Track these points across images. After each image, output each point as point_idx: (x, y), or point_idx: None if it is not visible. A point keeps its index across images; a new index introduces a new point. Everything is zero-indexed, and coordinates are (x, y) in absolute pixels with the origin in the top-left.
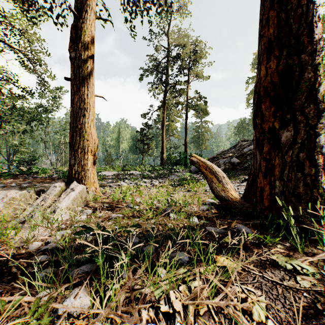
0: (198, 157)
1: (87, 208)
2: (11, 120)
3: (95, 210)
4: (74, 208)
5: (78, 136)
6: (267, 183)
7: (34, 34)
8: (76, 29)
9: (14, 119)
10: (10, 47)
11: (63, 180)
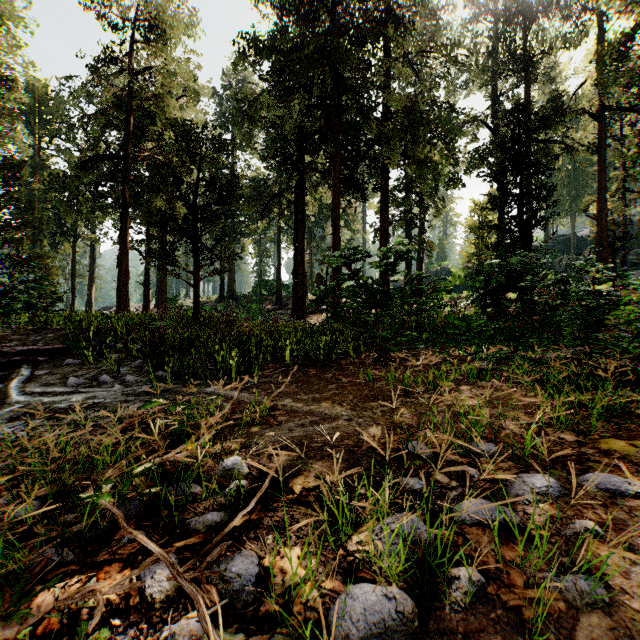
0: None
1: None
2: None
3: None
4: None
5: None
6: None
7: None
8: None
9: None
10: None
11: None
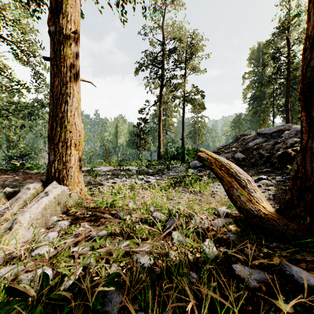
0: (208, 152)
1: (64, 217)
2: (9, 115)
3: (74, 222)
4: (47, 219)
5: (59, 127)
6: None
7: (27, 24)
8: None
9: (13, 114)
10: (3, 39)
11: (41, 179)
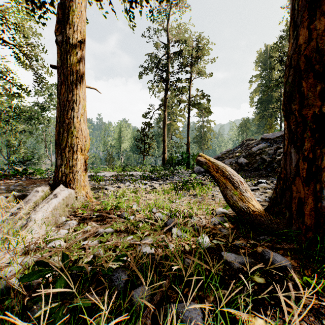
0: (206, 157)
1: (72, 218)
2: (10, 119)
3: (82, 221)
4: (56, 219)
5: (66, 133)
6: (309, 192)
7: (29, 28)
8: (64, 9)
9: (14, 118)
10: (5, 42)
11: (48, 183)
